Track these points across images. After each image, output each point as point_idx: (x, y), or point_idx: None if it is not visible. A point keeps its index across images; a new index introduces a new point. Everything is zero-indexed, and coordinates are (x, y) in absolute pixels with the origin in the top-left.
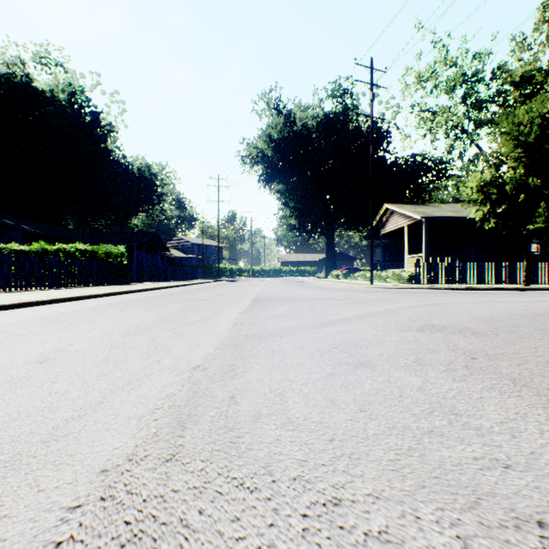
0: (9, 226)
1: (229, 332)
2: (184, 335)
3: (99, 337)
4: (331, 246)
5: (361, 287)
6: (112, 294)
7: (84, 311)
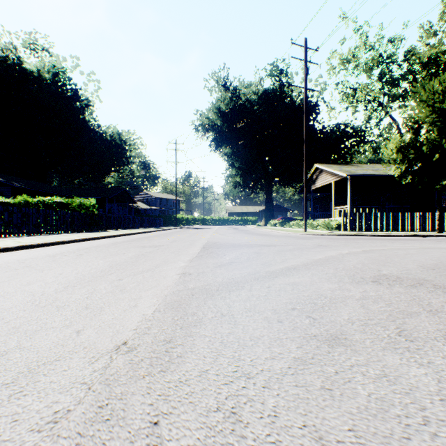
0: (1, 183)
1: (175, 284)
2: (126, 289)
3: (32, 292)
4: (269, 200)
5: (297, 234)
6: (79, 241)
7: (41, 258)
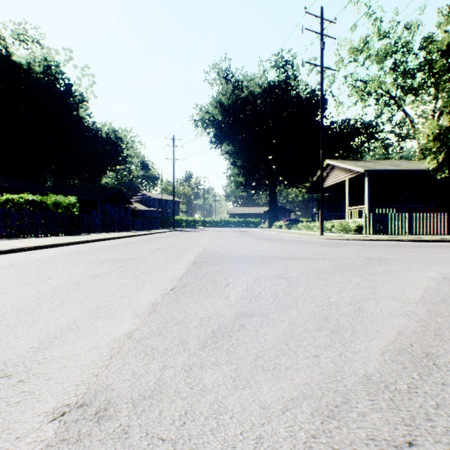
0: None
1: None
2: None
3: None
4: (273, 200)
5: (314, 238)
6: (28, 249)
7: None
